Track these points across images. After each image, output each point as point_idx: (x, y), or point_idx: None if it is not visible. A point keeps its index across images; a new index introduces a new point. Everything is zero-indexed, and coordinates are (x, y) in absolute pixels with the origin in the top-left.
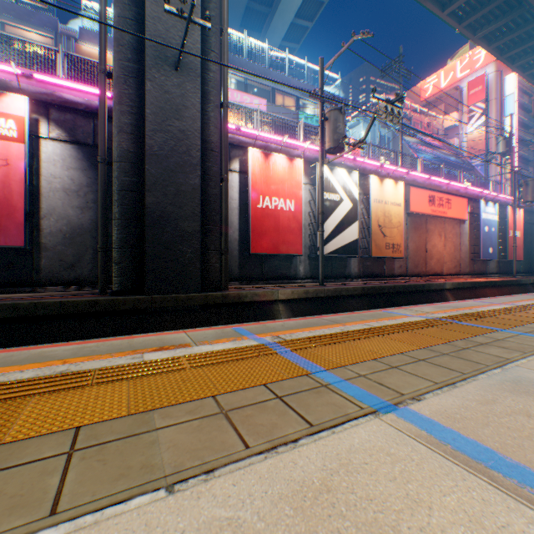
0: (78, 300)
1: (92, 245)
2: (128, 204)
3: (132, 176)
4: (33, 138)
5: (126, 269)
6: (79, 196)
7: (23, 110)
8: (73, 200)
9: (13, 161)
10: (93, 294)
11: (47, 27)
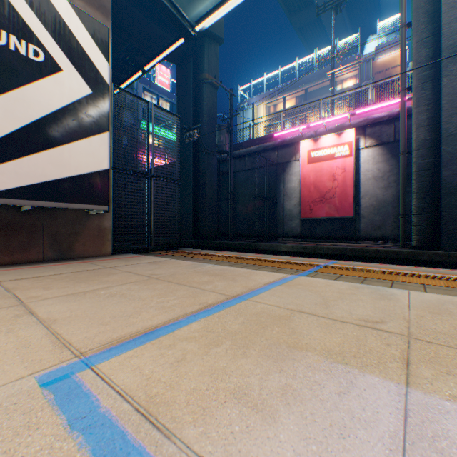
0: (386, 250)
1: (391, 213)
2: (423, 180)
3: (426, 158)
4: (355, 150)
5: (421, 230)
6: (382, 180)
7: (351, 137)
8: (378, 183)
9: (346, 168)
10: (394, 247)
11: (353, 64)
